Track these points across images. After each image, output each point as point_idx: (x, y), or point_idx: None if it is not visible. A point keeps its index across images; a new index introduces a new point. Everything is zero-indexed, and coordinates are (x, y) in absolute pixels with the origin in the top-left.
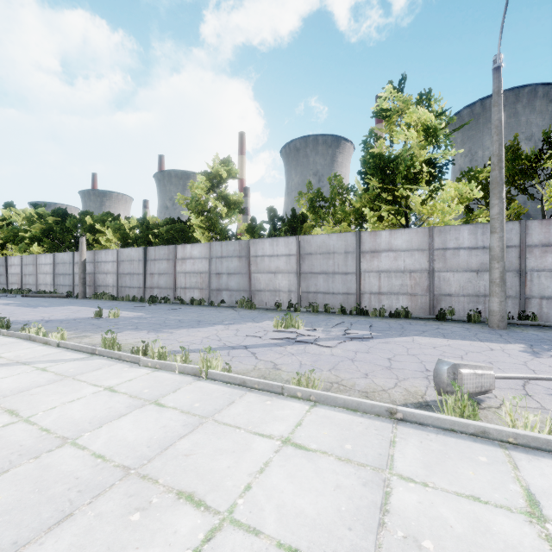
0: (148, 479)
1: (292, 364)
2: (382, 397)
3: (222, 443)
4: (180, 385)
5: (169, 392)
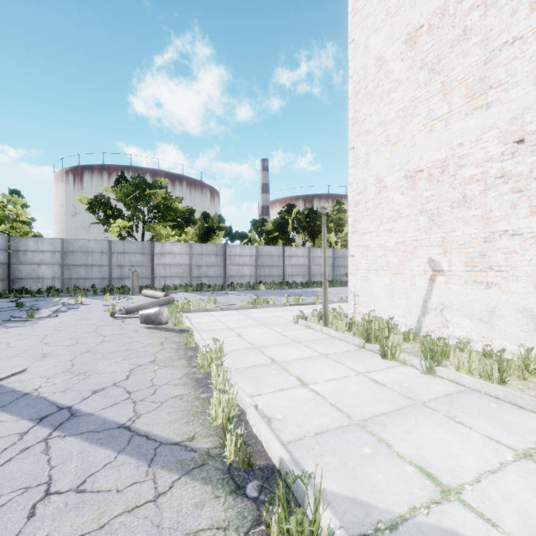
0: (292, 339)
1: (130, 361)
2: (169, 335)
3: (261, 340)
4: (246, 368)
5: (259, 366)
